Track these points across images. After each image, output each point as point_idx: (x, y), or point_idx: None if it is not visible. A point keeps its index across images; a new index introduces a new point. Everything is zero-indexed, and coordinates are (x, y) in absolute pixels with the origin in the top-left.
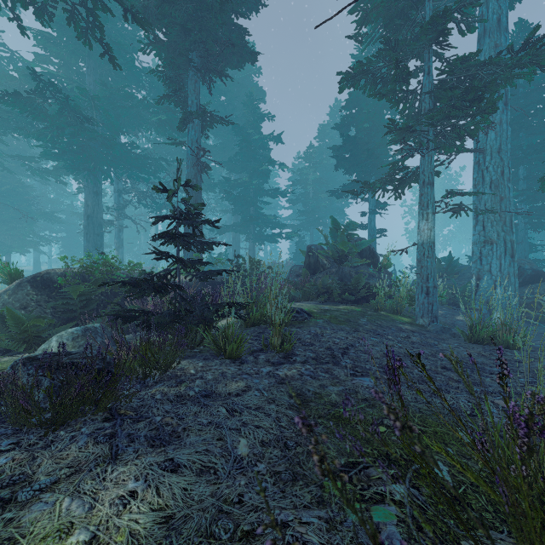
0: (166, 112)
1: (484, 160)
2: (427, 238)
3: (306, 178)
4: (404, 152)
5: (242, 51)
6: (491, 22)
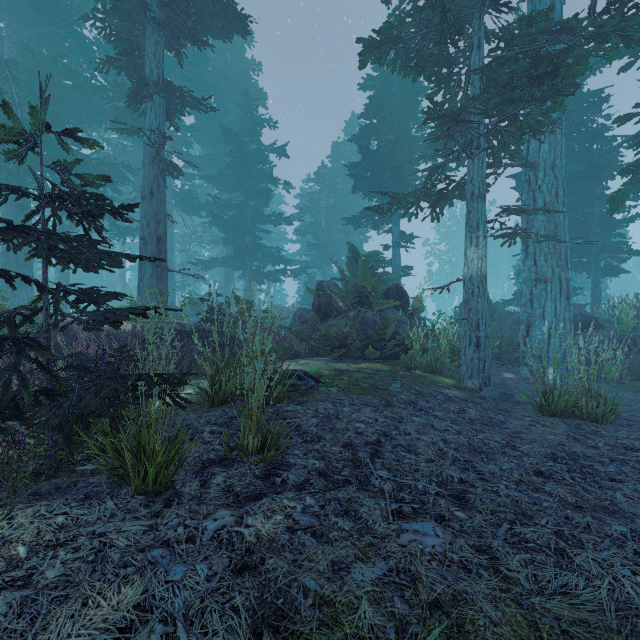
0: (125, 99)
1: (535, 177)
2: (478, 270)
3: (317, 204)
4: (434, 172)
5: (227, 12)
6: (545, 5)
